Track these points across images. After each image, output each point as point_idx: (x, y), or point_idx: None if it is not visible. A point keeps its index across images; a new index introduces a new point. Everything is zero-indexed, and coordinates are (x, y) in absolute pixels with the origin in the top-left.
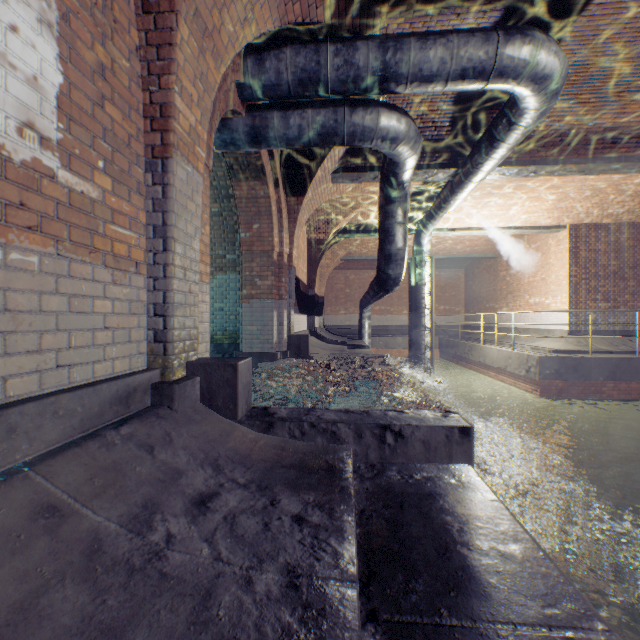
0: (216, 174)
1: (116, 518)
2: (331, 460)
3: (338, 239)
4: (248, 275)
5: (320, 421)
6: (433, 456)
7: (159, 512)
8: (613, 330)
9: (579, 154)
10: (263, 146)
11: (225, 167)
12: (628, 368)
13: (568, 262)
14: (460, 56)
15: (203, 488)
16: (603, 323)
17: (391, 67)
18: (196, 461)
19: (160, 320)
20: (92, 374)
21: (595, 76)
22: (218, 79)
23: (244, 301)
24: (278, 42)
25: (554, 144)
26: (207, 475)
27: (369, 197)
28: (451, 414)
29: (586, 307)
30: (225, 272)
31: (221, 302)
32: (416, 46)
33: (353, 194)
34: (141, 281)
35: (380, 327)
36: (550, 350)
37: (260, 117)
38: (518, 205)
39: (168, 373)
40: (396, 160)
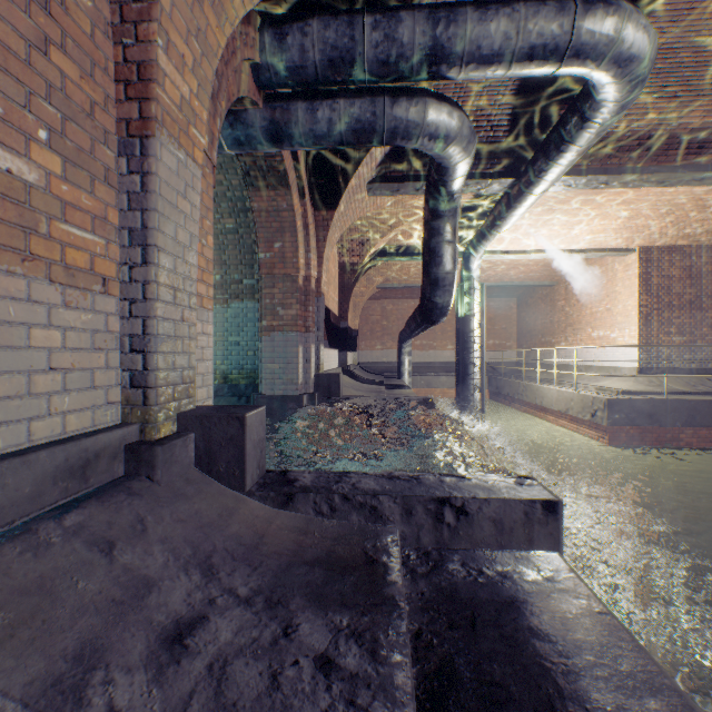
0: (230, 183)
1: (19, 689)
2: (371, 550)
3: (374, 263)
4: (268, 303)
5: (356, 492)
6: (507, 540)
7: (101, 666)
8: (689, 368)
9: (659, 161)
10: (285, 145)
11: (241, 174)
12: (709, 412)
13: (638, 290)
14: (528, 30)
15: (182, 610)
16: (678, 360)
17: (442, 44)
18: (178, 562)
19: (138, 358)
20: (27, 436)
21: (685, 63)
22: (222, 42)
23: (264, 334)
24: (303, 13)
25: (630, 149)
26: (192, 585)
27: (410, 214)
28: (527, 481)
29: (658, 341)
30: (242, 300)
31: (237, 335)
32: (474, 17)
33: (392, 210)
34: (111, 304)
35: (421, 364)
36: (619, 391)
37: (281, 109)
38: (582, 224)
39: (149, 430)
40: (445, 164)
